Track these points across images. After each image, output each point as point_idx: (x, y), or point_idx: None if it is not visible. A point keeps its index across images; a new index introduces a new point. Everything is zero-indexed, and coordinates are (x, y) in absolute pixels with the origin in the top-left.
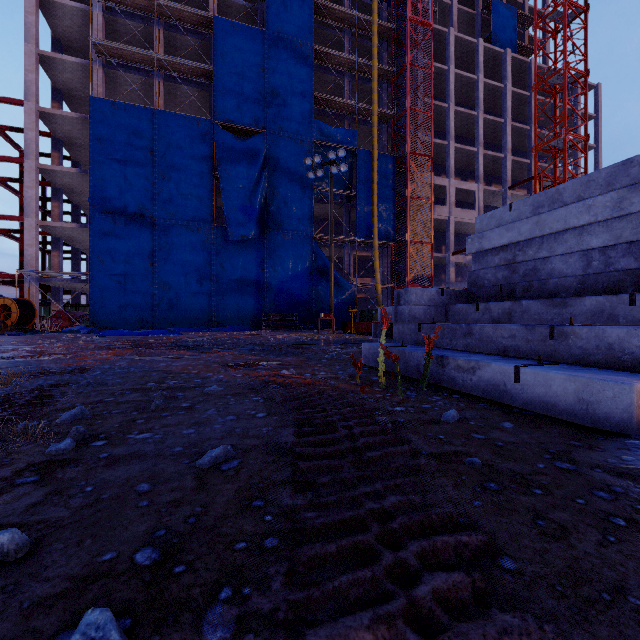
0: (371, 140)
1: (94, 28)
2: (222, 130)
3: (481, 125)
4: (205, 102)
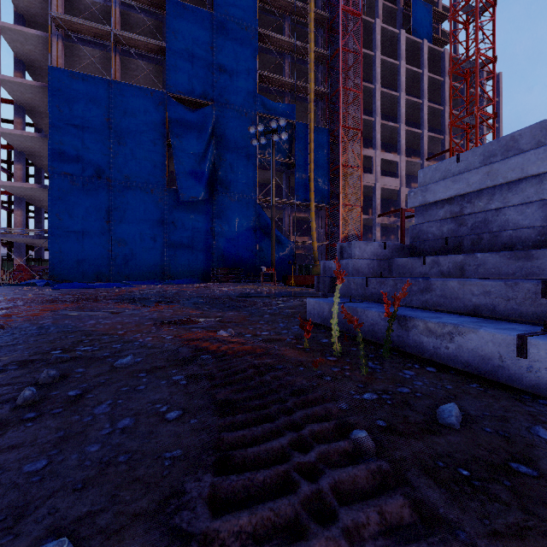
0: (308, 115)
1: (54, 3)
2: (174, 101)
3: (403, 104)
4: (159, 76)
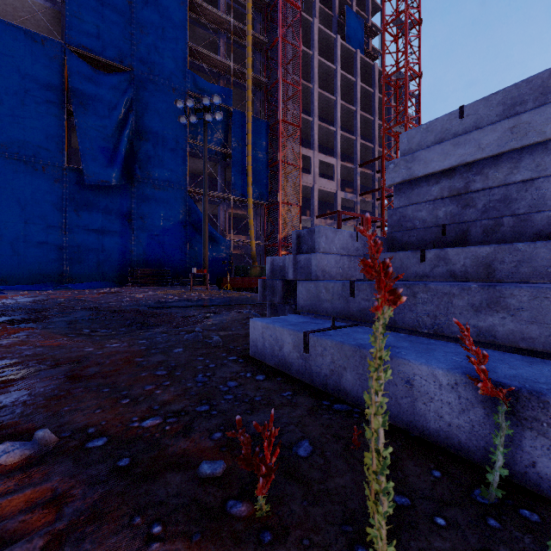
0: (245, 105)
1: None
2: (77, 57)
3: (339, 109)
4: (57, 25)
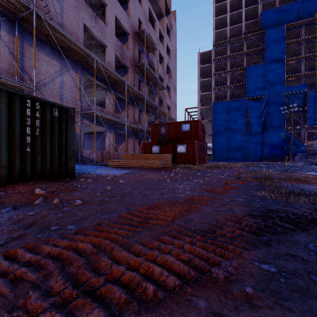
0: None
1: (212, 83)
2: (249, 100)
3: None
4: (242, 90)
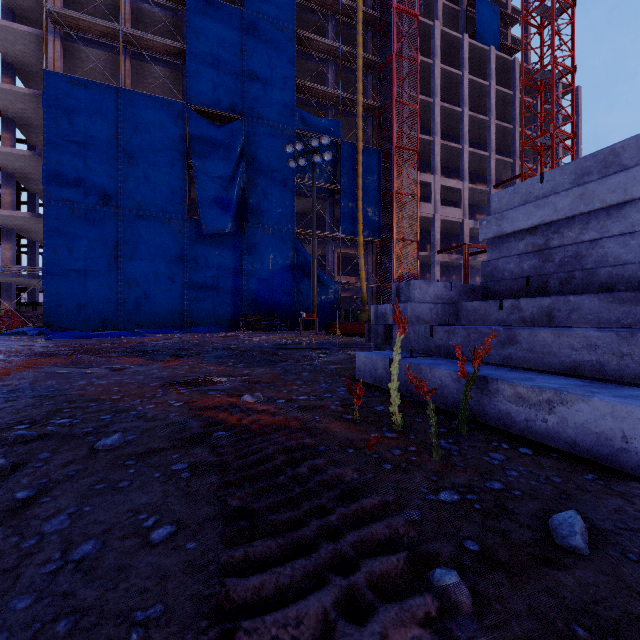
0: (355, 133)
1: None
2: (196, 114)
3: (466, 122)
4: (178, 85)
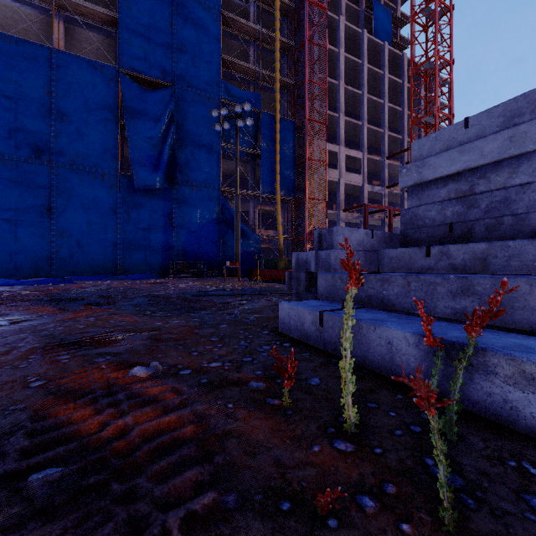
0: (274, 107)
1: None
2: (128, 79)
3: (365, 103)
4: (112, 52)
